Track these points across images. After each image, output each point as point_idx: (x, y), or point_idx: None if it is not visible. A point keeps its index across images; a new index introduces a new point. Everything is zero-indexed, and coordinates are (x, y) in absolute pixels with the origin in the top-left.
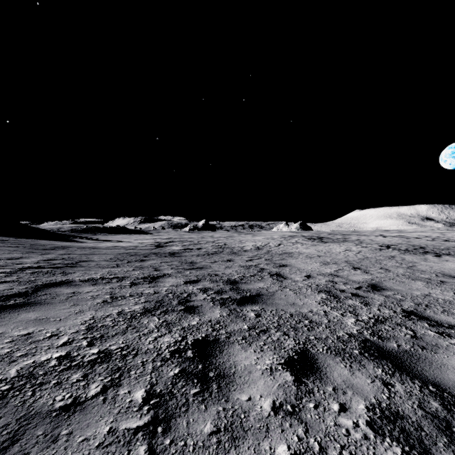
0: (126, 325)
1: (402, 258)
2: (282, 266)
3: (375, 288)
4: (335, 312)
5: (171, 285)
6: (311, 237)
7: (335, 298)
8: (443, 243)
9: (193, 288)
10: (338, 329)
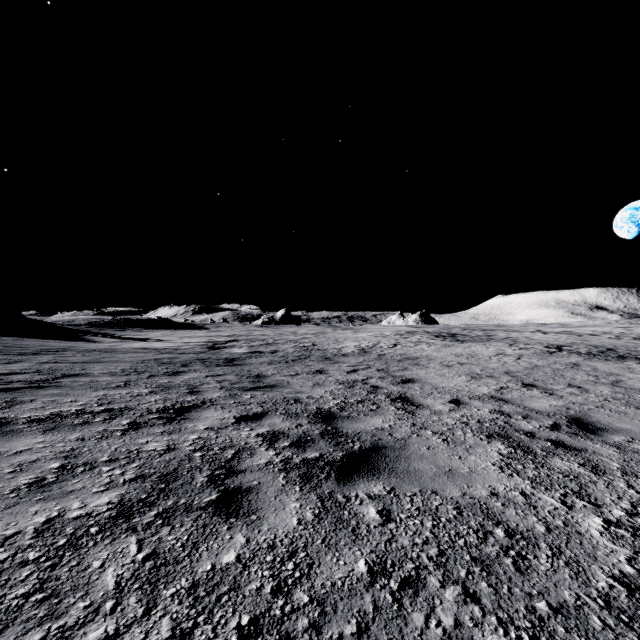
0: (33, 582)
1: (592, 367)
2: (407, 381)
3: (585, 426)
4: (547, 495)
5: (208, 427)
6: (438, 334)
7: (527, 453)
8: (636, 343)
9: (249, 433)
10: (585, 560)
